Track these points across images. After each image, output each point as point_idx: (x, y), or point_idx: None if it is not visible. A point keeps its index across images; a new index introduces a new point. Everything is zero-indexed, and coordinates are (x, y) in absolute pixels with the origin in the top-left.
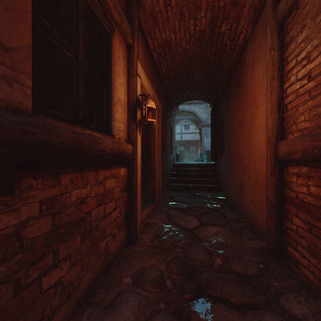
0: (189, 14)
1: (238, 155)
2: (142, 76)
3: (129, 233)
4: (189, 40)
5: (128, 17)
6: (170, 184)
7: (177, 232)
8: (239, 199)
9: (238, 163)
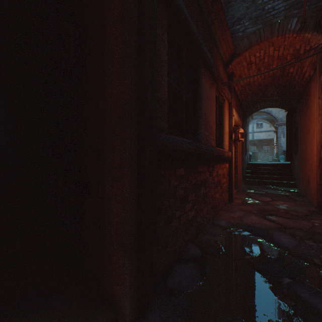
0: (264, 68)
1: (306, 156)
2: (234, 114)
3: (229, 197)
4: (264, 78)
5: (228, 88)
6: (245, 179)
7: (256, 201)
8: (307, 188)
9: (306, 162)
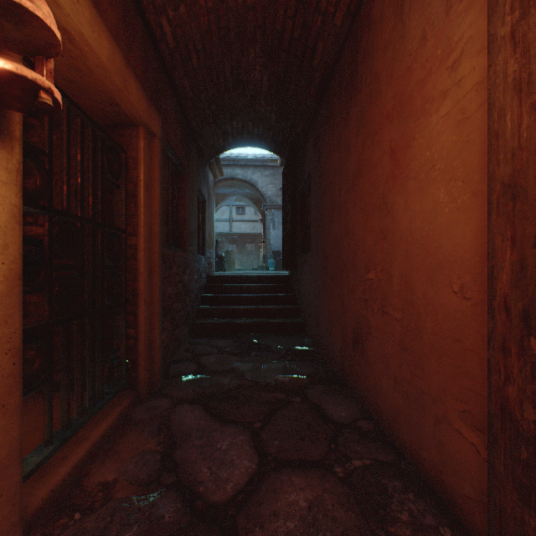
0: None
1: (349, 257)
2: None
3: None
4: None
5: None
6: (197, 322)
7: None
8: (353, 362)
9: (349, 275)
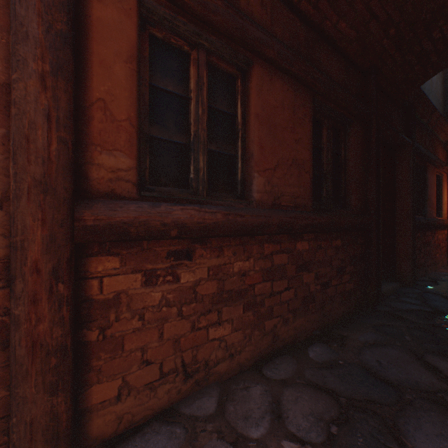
0: None
1: None
2: None
3: (447, 260)
4: None
5: (446, 161)
6: None
7: None
8: None
9: None
